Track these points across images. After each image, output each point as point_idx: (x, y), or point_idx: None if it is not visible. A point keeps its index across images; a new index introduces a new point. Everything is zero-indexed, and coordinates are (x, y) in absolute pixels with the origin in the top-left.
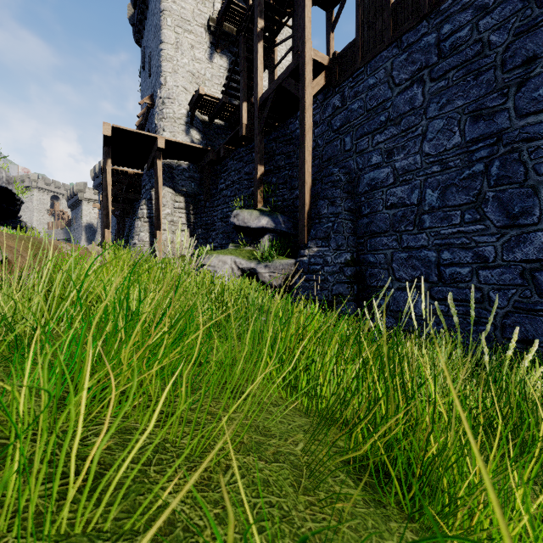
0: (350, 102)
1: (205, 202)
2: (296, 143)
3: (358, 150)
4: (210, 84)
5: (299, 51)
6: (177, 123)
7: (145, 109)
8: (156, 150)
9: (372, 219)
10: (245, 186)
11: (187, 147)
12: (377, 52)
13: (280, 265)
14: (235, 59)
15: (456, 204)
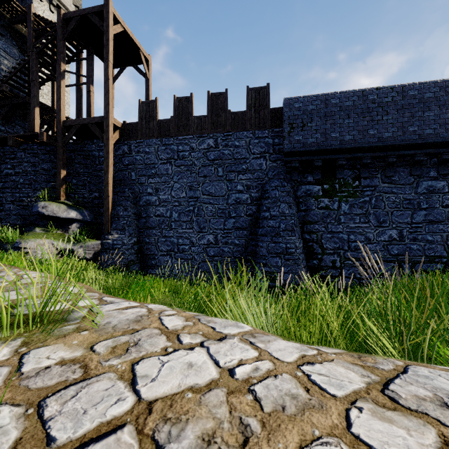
0: (135, 154)
1: None
2: (93, 160)
3: (140, 182)
4: None
5: (104, 115)
6: None
7: None
8: None
9: (148, 220)
10: (44, 179)
11: None
12: (150, 137)
13: (91, 245)
14: (23, 64)
15: (184, 220)
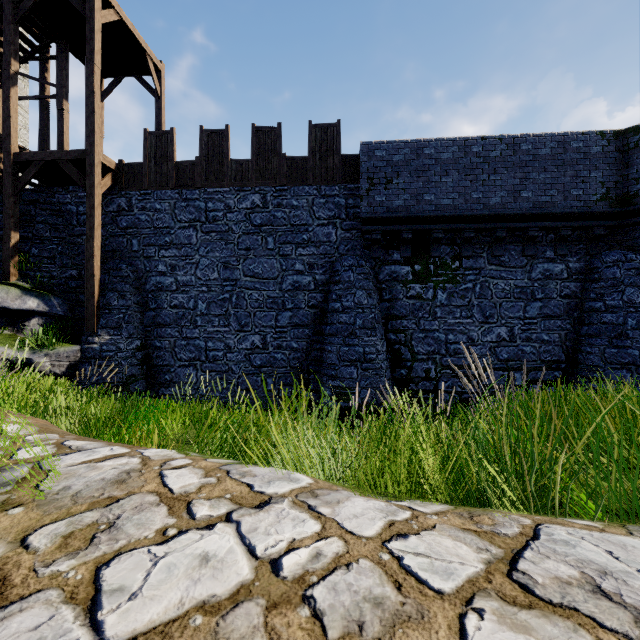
0: (138, 212)
1: None
2: (68, 218)
3: (146, 255)
4: None
5: (87, 149)
6: None
7: None
8: None
9: (159, 313)
10: None
11: None
12: (163, 187)
13: (64, 352)
14: None
15: (216, 314)
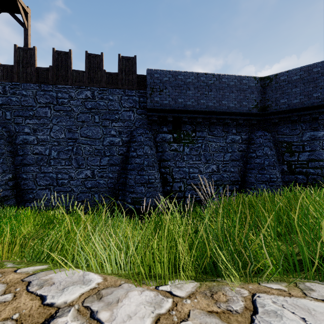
0: (10, 95)
1: None
2: None
3: (16, 122)
4: None
5: None
6: None
7: None
8: None
9: (25, 157)
10: None
11: None
12: (28, 82)
13: None
14: None
15: (63, 158)
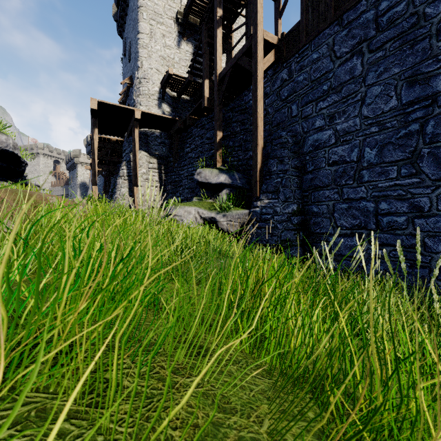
0: (296, 75)
1: (174, 163)
2: (249, 112)
3: (303, 116)
4: (178, 66)
5: (253, 32)
6: (151, 98)
7: (126, 88)
8: (134, 120)
9: (316, 175)
10: (207, 149)
11: (159, 117)
12: (320, 30)
13: (236, 214)
14: (198, 44)
15: (393, 160)
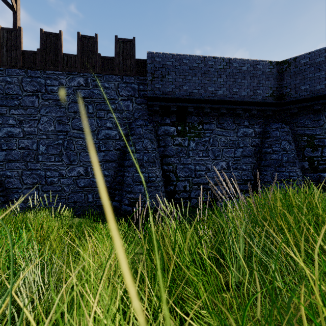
0: None
1: None
2: None
3: None
4: None
5: None
6: None
7: None
8: None
9: (10, 152)
10: None
11: None
12: (13, 67)
13: None
14: None
15: (53, 153)
